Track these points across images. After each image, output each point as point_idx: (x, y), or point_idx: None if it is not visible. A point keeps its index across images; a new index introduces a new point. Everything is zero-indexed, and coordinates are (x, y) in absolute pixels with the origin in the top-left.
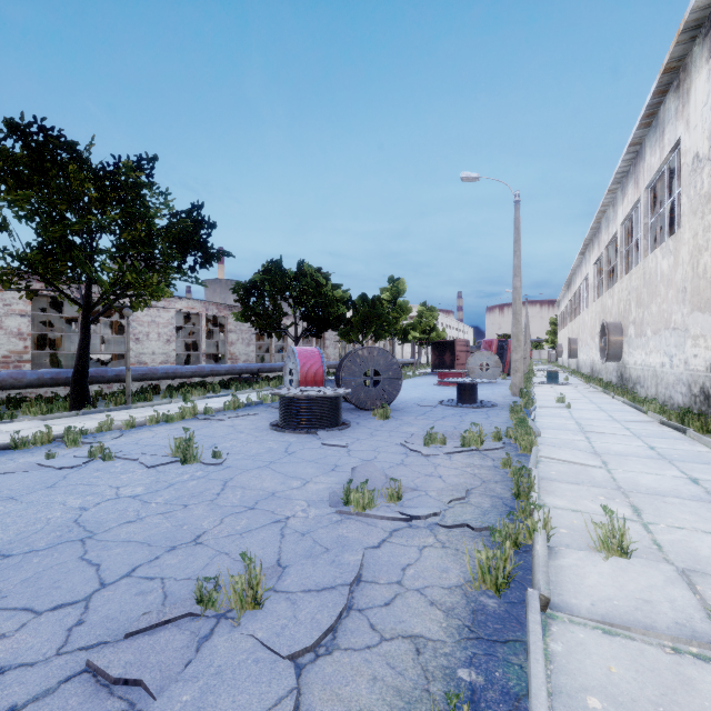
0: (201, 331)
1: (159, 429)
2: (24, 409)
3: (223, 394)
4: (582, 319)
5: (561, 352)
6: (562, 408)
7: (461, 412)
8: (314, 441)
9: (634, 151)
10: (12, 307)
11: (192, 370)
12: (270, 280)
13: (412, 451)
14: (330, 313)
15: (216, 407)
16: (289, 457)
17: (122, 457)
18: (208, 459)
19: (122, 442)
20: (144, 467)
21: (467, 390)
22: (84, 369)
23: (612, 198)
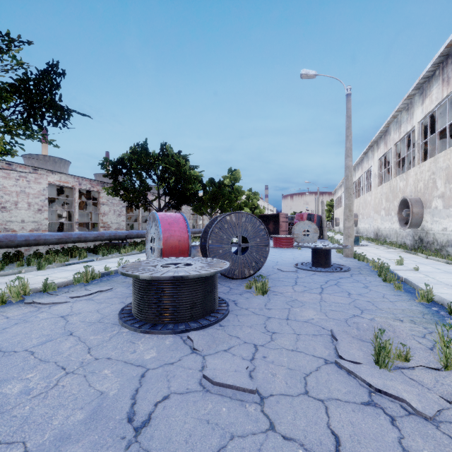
0: (74, 203)
1: None
2: None
3: (87, 260)
4: (364, 199)
5: (338, 223)
6: (410, 270)
7: (330, 279)
8: (187, 360)
9: (446, 54)
10: None
11: (58, 237)
12: (136, 159)
13: (379, 393)
14: (188, 189)
15: (68, 277)
16: None
17: None
18: None
19: None
20: None
21: (323, 255)
22: None
23: (407, 104)
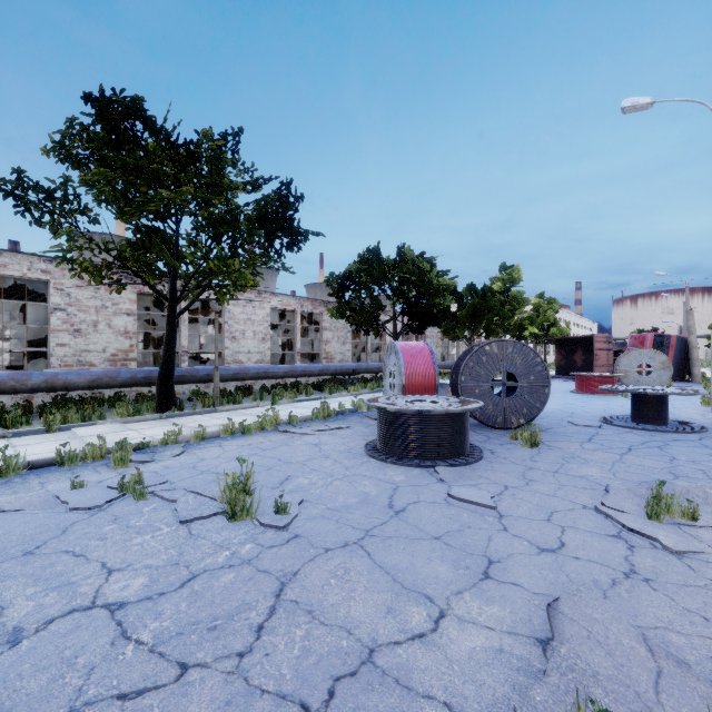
0: (296, 329)
1: (230, 444)
2: (116, 409)
3: (315, 398)
4: None
5: None
6: None
7: (654, 440)
8: (434, 485)
9: None
10: (120, 306)
11: (284, 370)
12: (366, 270)
13: (632, 532)
14: (435, 305)
15: (304, 413)
16: (396, 521)
17: (159, 494)
18: (268, 513)
19: (178, 464)
20: (177, 519)
21: (651, 404)
22: (170, 368)
23: None
